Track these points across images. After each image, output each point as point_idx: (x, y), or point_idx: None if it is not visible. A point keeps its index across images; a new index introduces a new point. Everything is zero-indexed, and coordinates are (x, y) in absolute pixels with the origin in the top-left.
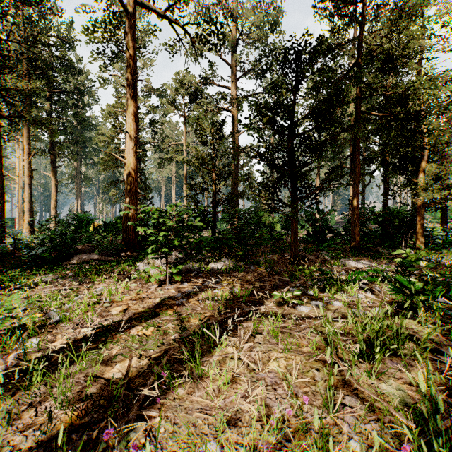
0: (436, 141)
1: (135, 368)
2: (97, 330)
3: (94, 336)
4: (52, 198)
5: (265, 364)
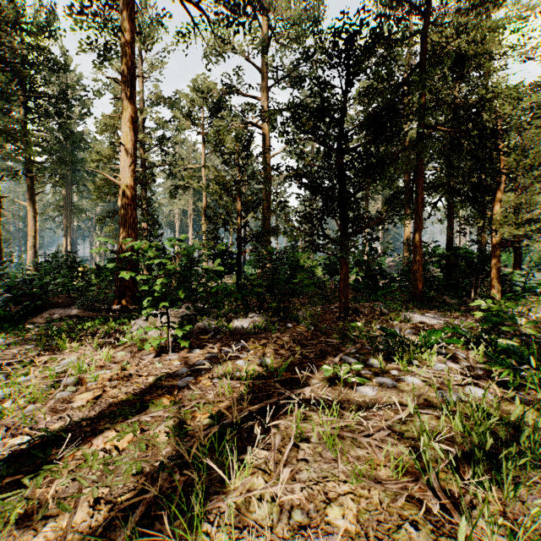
0: (516, 164)
1: (80, 532)
2: (38, 441)
3: (28, 454)
4: (30, 234)
5: (319, 510)
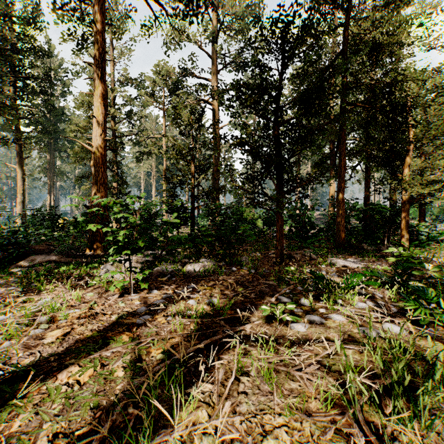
0: (422, 134)
1: None
2: (9, 376)
3: None
4: (19, 191)
5: (256, 442)
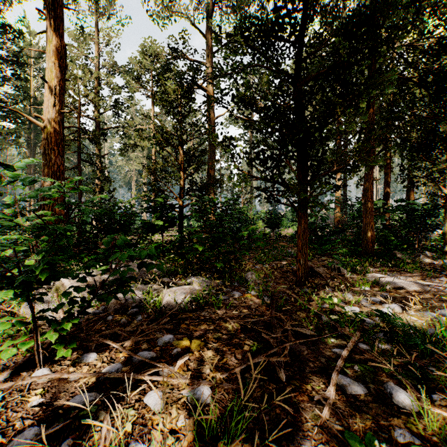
0: None
1: None
2: None
3: None
4: None
5: None
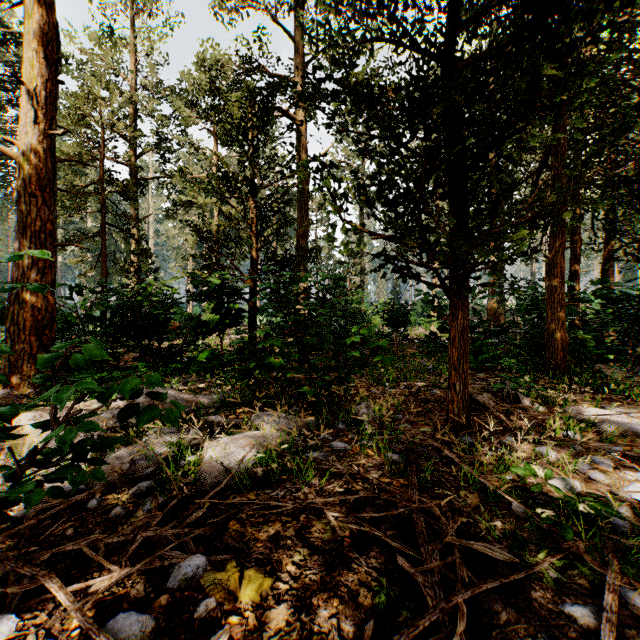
0: None
1: None
2: None
3: None
4: None
5: None
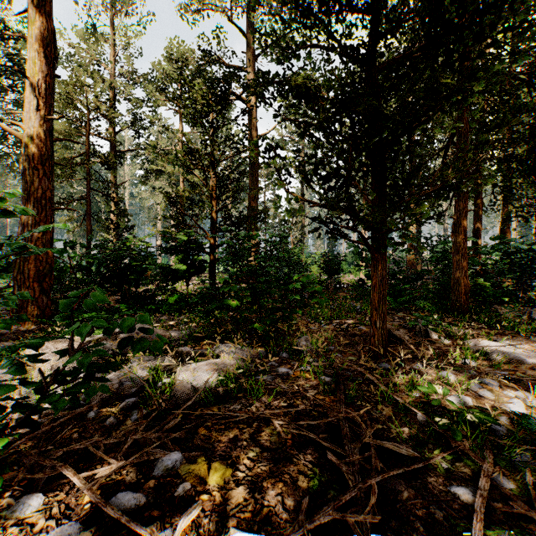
0: None
1: None
2: None
3: None
4: None
5: None
